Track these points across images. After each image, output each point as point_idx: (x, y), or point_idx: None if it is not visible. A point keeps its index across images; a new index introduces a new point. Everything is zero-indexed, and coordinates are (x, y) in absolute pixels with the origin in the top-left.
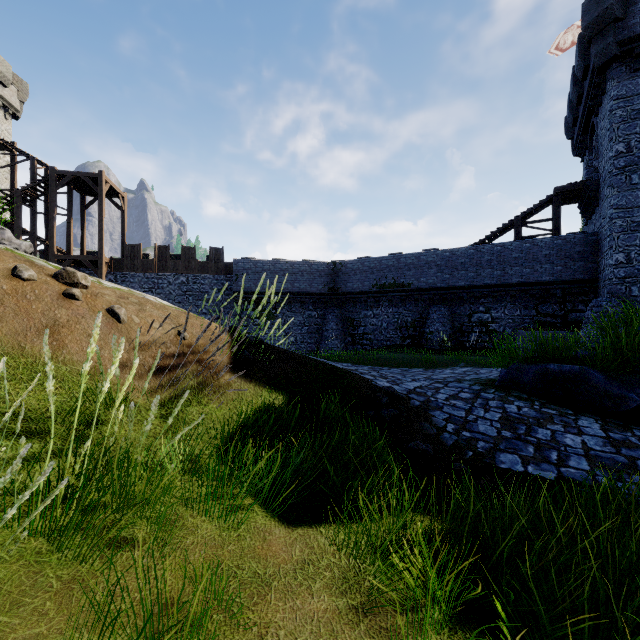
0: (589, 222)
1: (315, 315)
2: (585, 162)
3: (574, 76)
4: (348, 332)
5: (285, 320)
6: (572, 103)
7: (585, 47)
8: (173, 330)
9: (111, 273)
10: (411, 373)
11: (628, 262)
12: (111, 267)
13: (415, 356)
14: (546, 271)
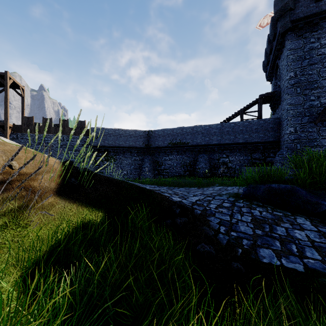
0: (275, 113)
1: (138, 159)
2: (273, 83)
3: (268, 39)
4: (156, 168)
5: (121, 162)
6: (267, 54)
7: (274, 24)
8: (2, 161)
9: (14, 133)
10: (191, 190)
11: (295, 132)
12: (14, 130)
13: (191, 181)
14: (256, 137)
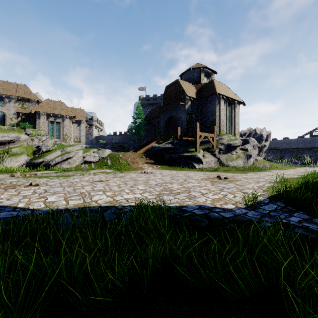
0: None
1: None
2: None
3: None
4: None
5: None
6: None
7: None
8: None
9: None
10: None
11: None
12: None
13: None
14: (317, 145)
